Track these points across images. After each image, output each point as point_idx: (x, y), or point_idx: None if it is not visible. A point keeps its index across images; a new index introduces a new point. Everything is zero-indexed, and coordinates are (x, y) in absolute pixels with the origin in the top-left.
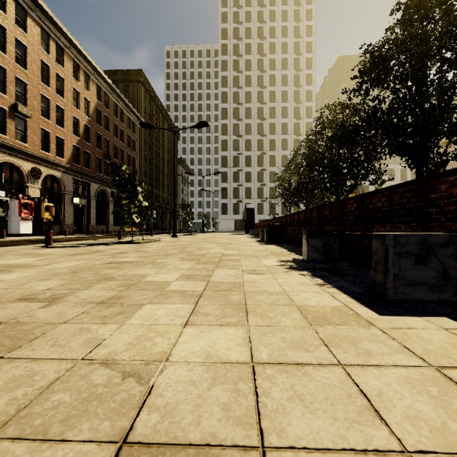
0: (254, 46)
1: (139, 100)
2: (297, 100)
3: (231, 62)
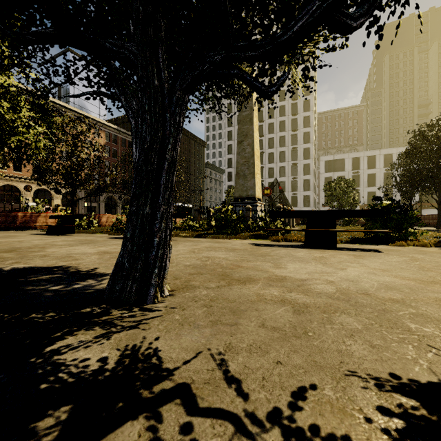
0: None
1: None
2: (295, 96)
3: None
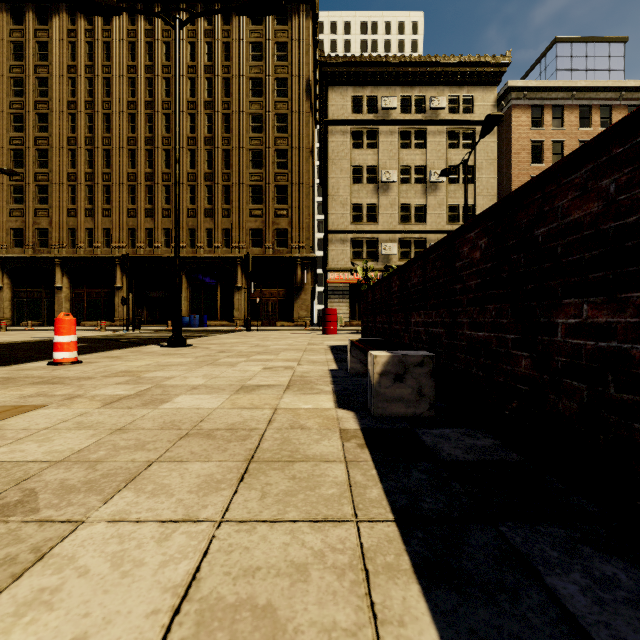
0: None
1: None
2: None
3: None
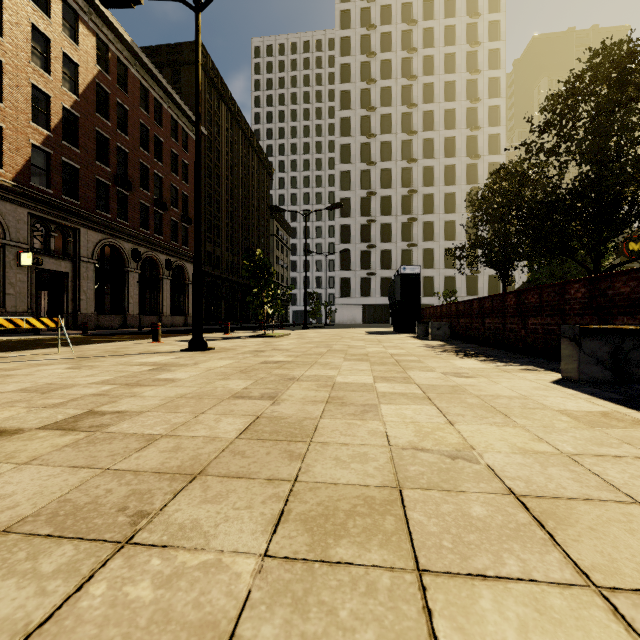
0: (396, 9)
1: None
2: (472, 96)
3: (357, 39)
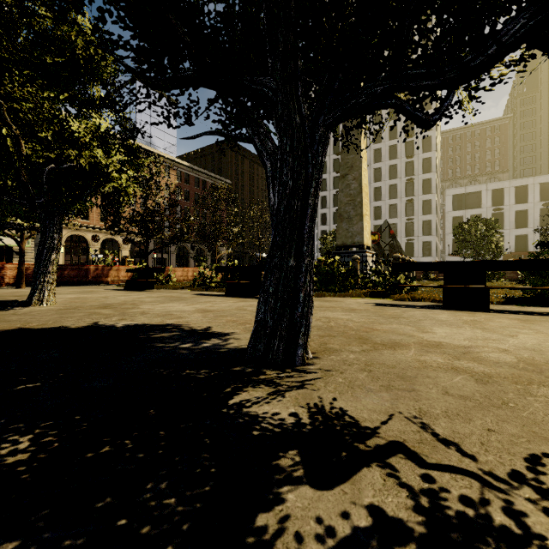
0: None
1: (228, 164)
2: None
3: None
